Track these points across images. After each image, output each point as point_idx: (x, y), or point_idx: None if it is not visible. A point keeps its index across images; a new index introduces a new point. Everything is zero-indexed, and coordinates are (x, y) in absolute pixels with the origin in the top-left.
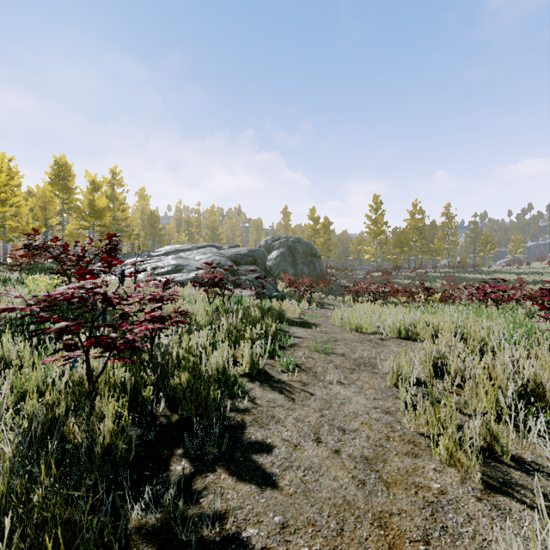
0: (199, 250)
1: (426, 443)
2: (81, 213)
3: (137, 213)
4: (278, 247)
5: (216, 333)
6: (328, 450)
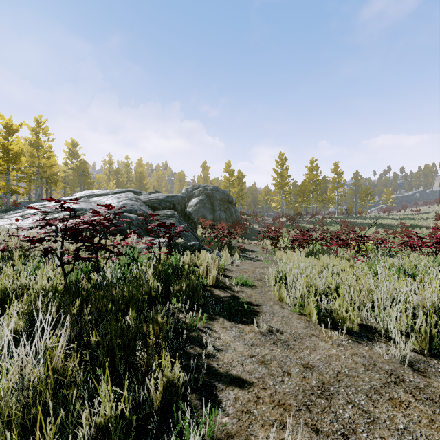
0: (115, 195)
1: None
2: None
3: (67, 163)
4: (198, 195)
5: None
6: None
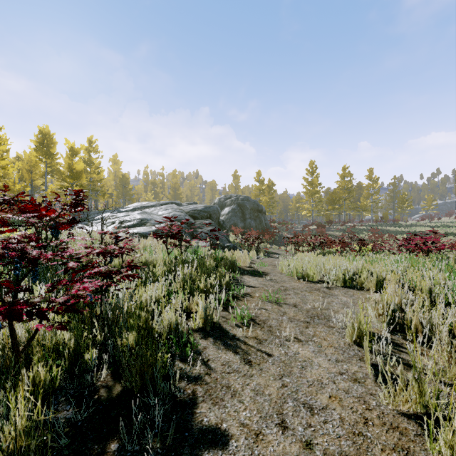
0: (162, 206)
1: (414, 430)
2: (61, 175)
3: (110, 176)
4: (230, 205)
5: (172, 282)
6: (297, 443)
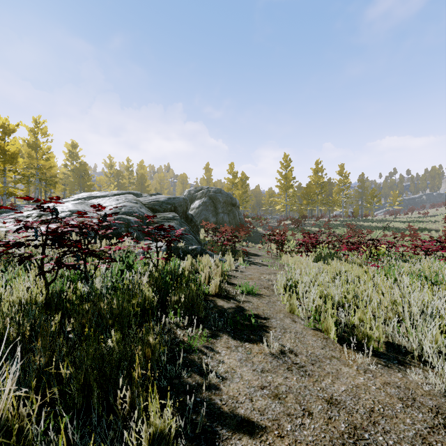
0: (114, 197)
1: None
2: None
3: (66, 164)
4: (201, 197)
5: None
6: None
